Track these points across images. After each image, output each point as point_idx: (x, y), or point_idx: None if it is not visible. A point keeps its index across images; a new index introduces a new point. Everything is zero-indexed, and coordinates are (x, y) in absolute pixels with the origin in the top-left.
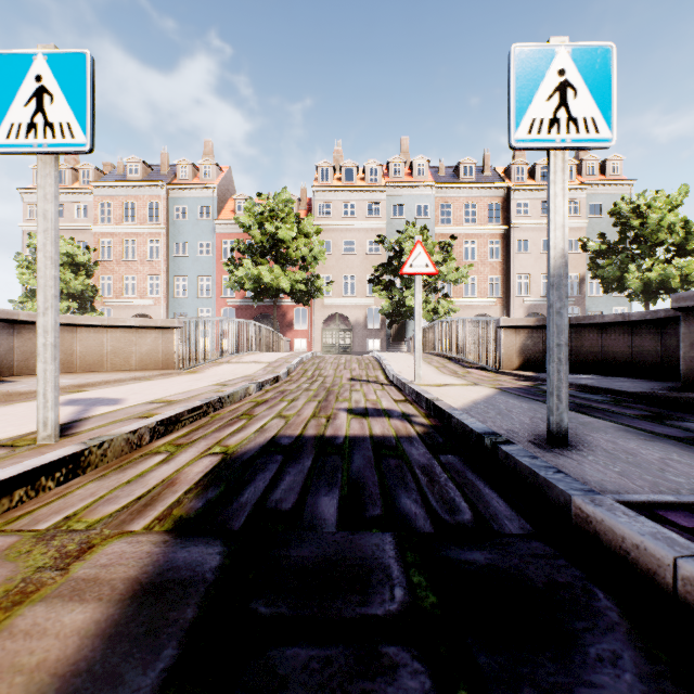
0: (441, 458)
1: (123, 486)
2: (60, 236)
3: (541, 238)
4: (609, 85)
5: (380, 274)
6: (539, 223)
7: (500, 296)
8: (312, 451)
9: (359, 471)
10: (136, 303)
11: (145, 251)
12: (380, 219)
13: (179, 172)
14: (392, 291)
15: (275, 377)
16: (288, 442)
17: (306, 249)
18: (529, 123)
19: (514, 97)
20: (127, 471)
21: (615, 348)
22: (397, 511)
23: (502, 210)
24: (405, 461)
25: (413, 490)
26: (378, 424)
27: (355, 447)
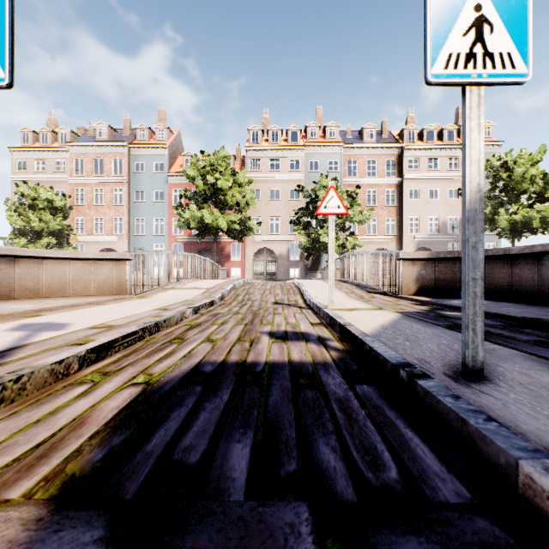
0: (357, 389)
1: (28, 427)
2: (41, 186)
3: (428, 187)
4: (525, 20)
5: (299, 217)
6: (426, 176)
7: (395, 234)
8: (232, 381)
9: (276, 406)
10: (103, 239)
11: (111, 197)
12: (299, 172)
13: (138, 135)
14: (309, 230)
15: (211, 302)
16: (211, 370)
17: (240, 196)
18: (446, 58)
19: (430, 32)
20: (42, 406)
21: (497, 277)
22: (314, 465)
23: (397, 166)
24: (321, 393)
25: (331, 433)
26: (297, 349)
27: (273, 375)
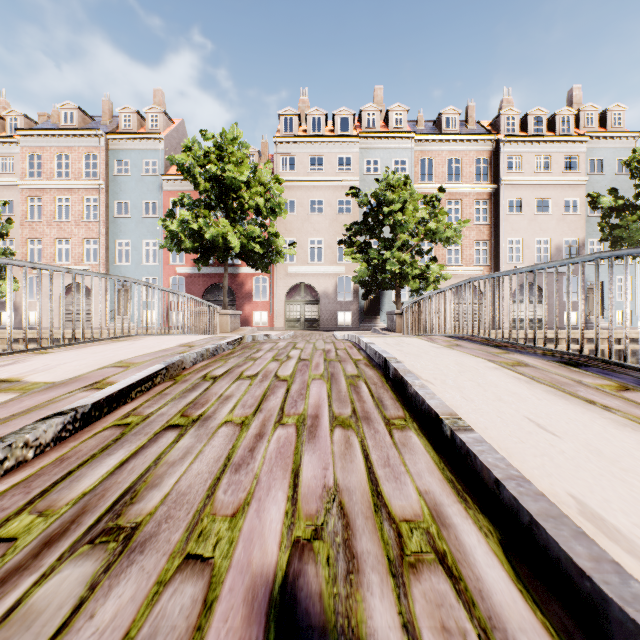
0: None
1: None
2: None
3: (535, 197)
4: None
5: (352, 235)
6: (533, 180)
7: (488, 264)
8: None
9: None
10: None
11: (81, 210)
12: (351, 175)
13: (122, 122)
14: (367, 254)
15: None
16: None
17: (261, 200)
18: None
19: None
20: None
21: None
22: None
23: (490, 166)
24: None
25: None
26: None
27: None
